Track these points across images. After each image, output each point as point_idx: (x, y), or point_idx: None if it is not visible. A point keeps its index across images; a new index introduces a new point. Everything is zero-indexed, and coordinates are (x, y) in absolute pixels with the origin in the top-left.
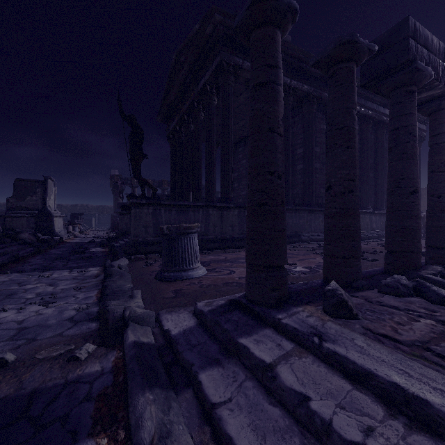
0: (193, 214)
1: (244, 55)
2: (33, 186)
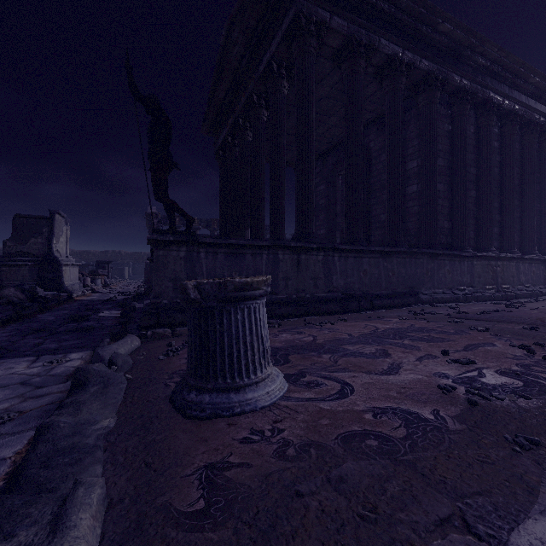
0: (253, 259)
1: (333, 5)
2: (38, 225)
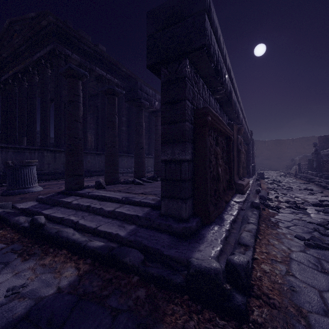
0: (30, 155)
1: (73, 49)
2: None
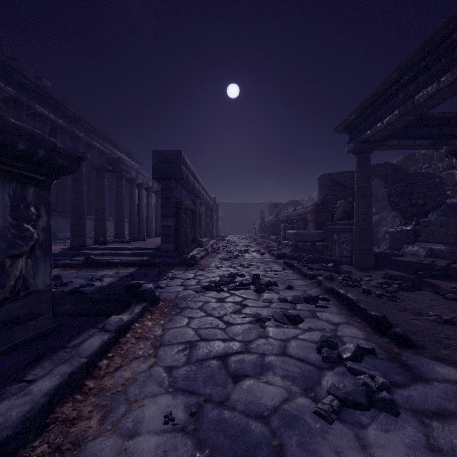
0: None
1: (7, 81)
2: None
